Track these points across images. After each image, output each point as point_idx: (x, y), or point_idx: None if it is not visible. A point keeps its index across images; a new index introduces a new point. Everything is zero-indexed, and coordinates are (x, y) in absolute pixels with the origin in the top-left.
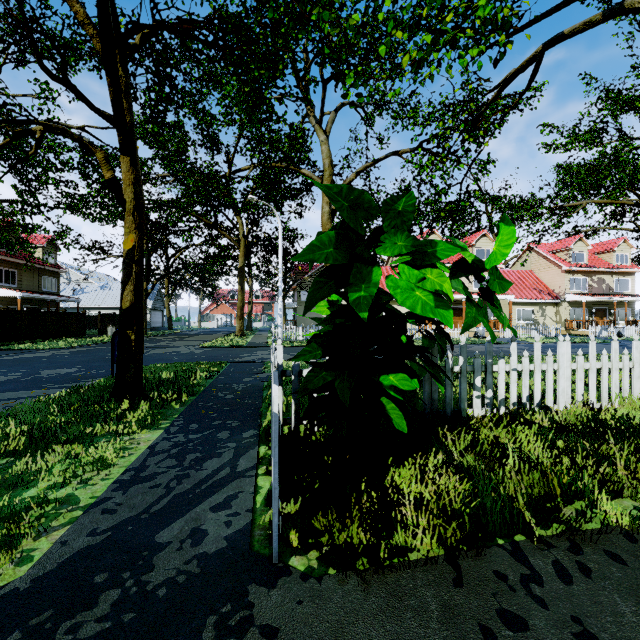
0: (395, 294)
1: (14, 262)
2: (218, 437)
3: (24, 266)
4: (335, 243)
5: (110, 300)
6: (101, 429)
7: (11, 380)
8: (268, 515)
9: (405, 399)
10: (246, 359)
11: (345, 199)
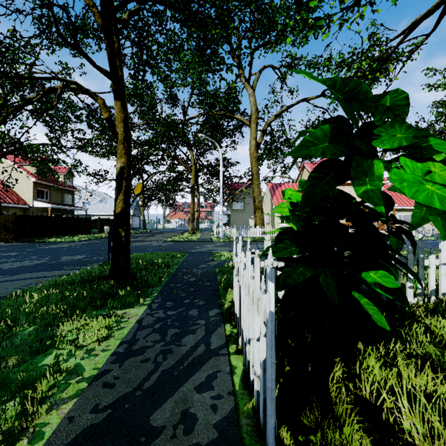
0: (401, 188)
1: (47, 185)
2: (190, 314)
3: (53, 187)
4: (329, 137)
5: (106, 209)
6: (101, 304)
7: (42, 263)
8: (251, 402)
9: (394, 297)
10: (199, 250)
11: (339, 92)
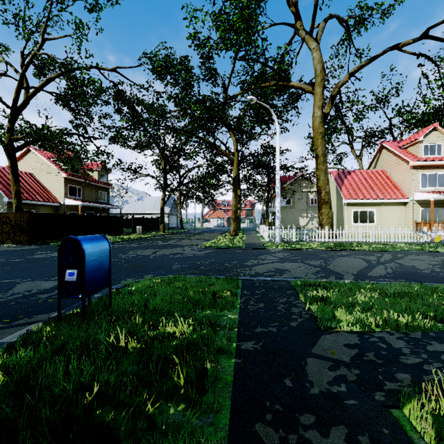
0: None
1: (79, 181)
2: None
3: (84, 183)
4: None
5: (143, 208)
6: None
7: None
8: None
9: None
10: (258, 271)
11: None
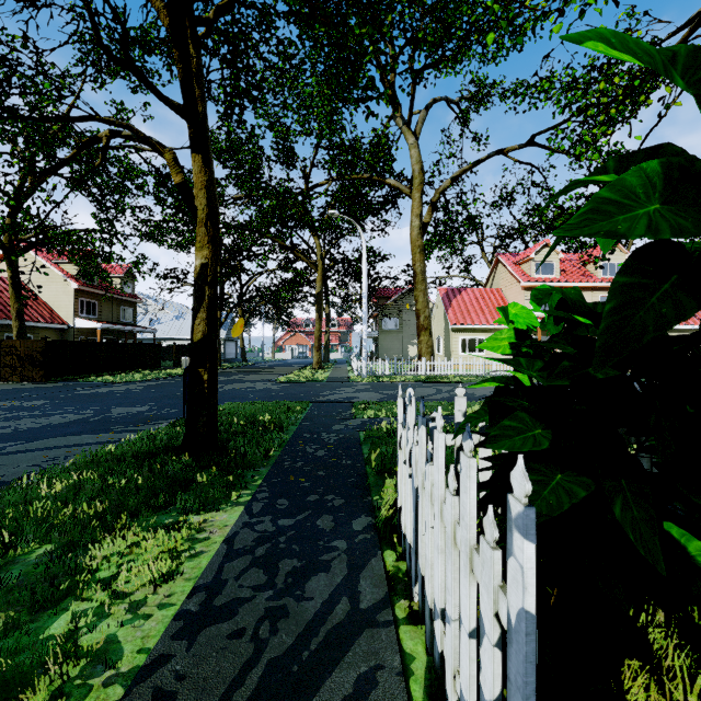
0: None
1: (95, 293)
2: (318, 527)
3: (103, 297)
4: (661, 189)
5: (185, 330)
6: (165, 502)
7: (81, 420)
8: None
9: None
10: (330, 398)
11: (684, 81)
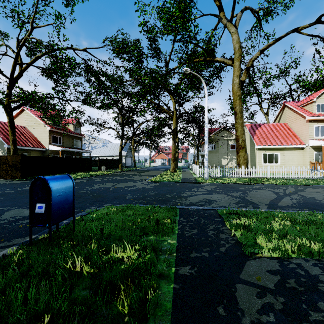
0: None
1: (60, 132)
2: None
3: (63, 134)
4: None
5: (106, 152)
6: None
7: None
8: None
9: None
10: (191, 201)
11: None
